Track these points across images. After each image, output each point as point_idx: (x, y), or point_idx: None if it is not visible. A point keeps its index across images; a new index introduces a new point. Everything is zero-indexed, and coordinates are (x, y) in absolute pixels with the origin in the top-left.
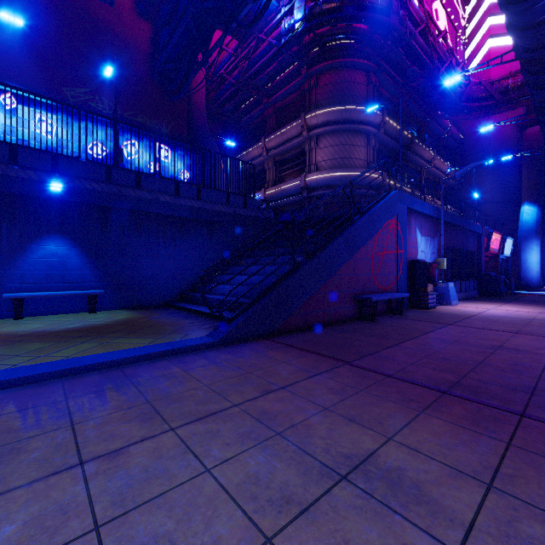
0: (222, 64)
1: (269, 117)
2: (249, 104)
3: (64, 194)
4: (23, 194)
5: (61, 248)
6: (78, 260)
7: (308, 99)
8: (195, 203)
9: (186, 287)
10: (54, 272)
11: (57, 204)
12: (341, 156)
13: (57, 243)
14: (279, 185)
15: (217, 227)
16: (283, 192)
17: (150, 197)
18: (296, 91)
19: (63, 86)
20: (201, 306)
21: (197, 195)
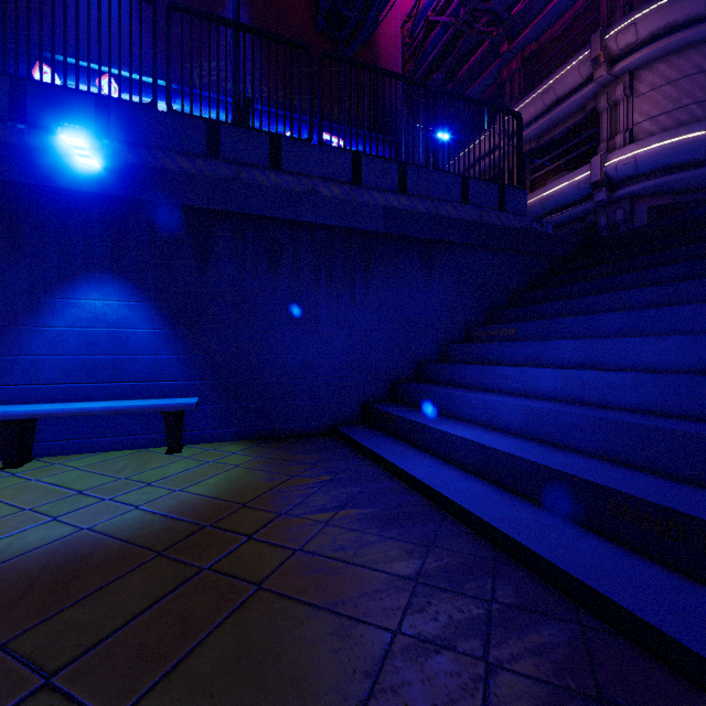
0: (427, 6)
1: (510, 79)
2: (475, 60)
3: (118, 183)
4: (35, 186)
5: (114, 303)
6: (149, 330)
7: (606, 4)
8: (394, 202)
9: (374, 390)
10: (100, 358)
11: (105, 207)
12: (697, 97)
13: (105, 292)
14: (536, 191)
15: (442, 255)
16: (545, 202)
17: (299, 189)
18: (573, 5)
19: (187, 62)
20: (419, 450)
21: (399, 184)
